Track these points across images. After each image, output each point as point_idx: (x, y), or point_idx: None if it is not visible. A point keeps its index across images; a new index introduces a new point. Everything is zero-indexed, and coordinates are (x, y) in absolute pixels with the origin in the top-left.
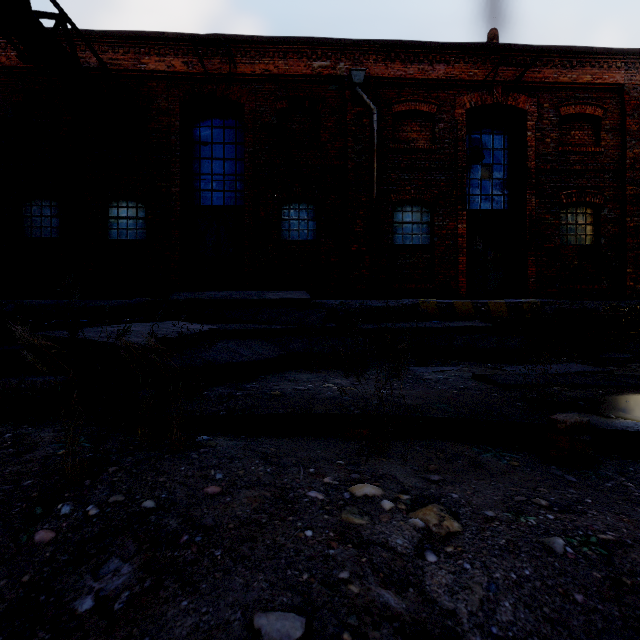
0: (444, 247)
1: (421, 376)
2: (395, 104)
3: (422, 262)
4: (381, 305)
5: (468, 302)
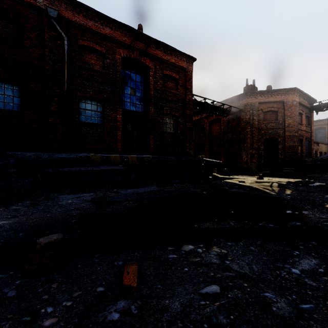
0: (110, 126)
1: (58, 202)
2: (80, 39)
3: (97, 133)
4: (64, 156)
5: (118, 156)
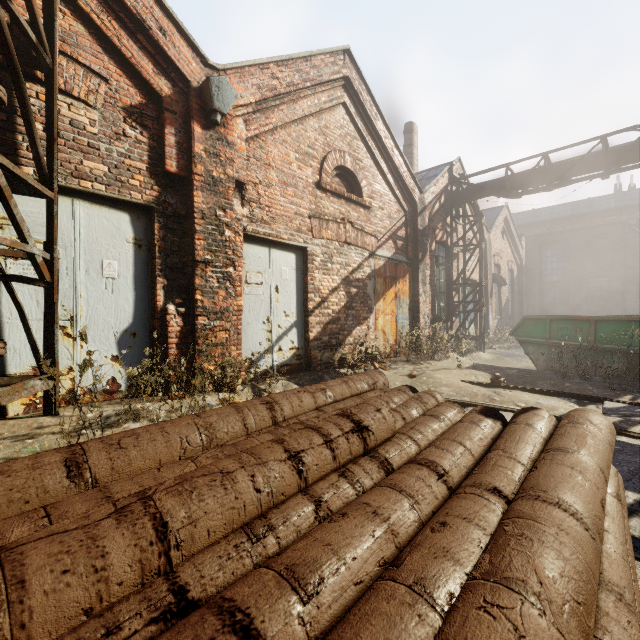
0: None
1: None
2: None
3: None
4: None
5: None
